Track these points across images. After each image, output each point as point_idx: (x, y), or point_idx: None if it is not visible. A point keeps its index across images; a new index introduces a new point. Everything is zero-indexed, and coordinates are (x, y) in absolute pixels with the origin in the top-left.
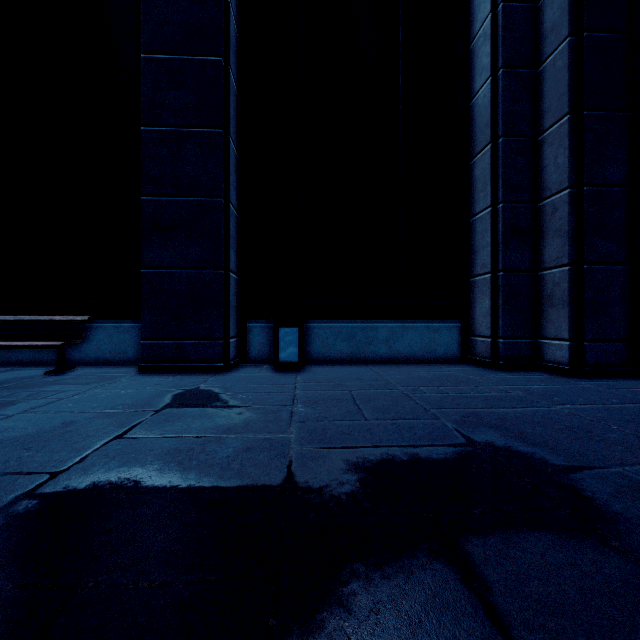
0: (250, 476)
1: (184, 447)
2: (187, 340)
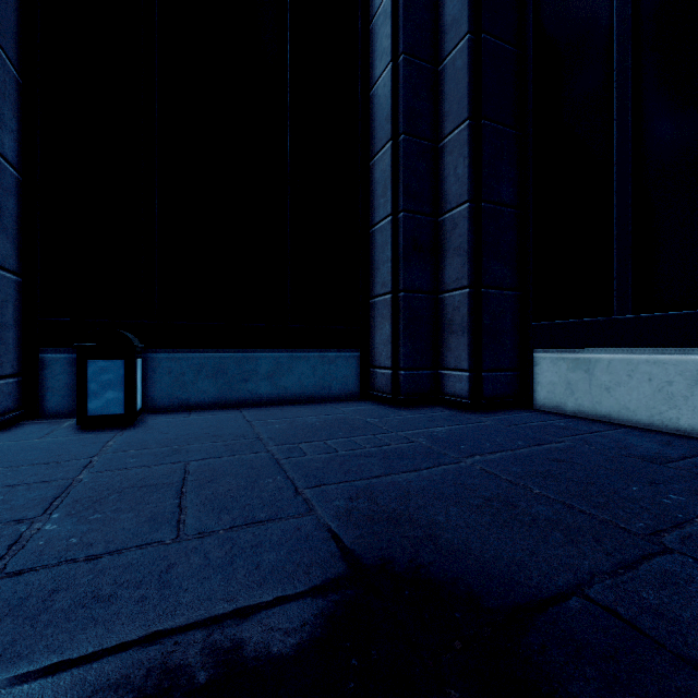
0: None
1: None
2: None
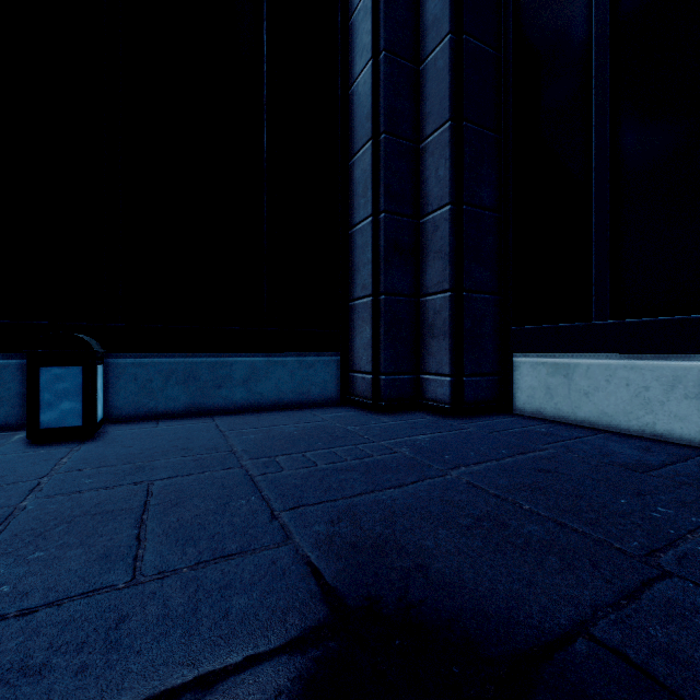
0: None
1: None
2: None
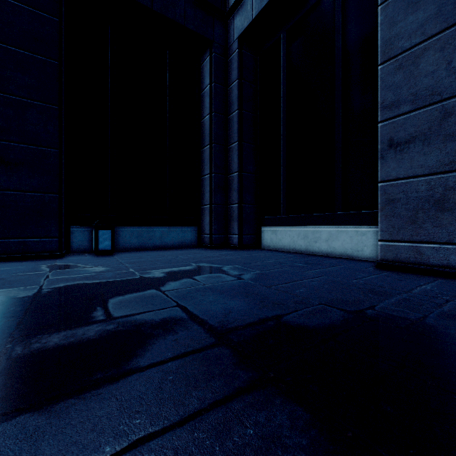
0: (127, 277)
1: (88, 276)
2: (30, 239)
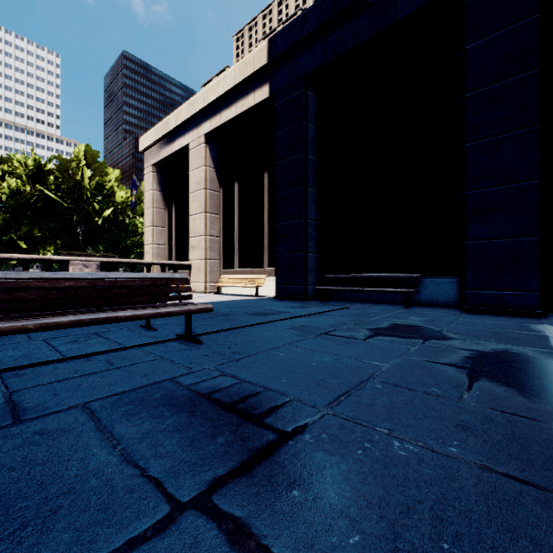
0: None
1: None
2: (504, 291)
